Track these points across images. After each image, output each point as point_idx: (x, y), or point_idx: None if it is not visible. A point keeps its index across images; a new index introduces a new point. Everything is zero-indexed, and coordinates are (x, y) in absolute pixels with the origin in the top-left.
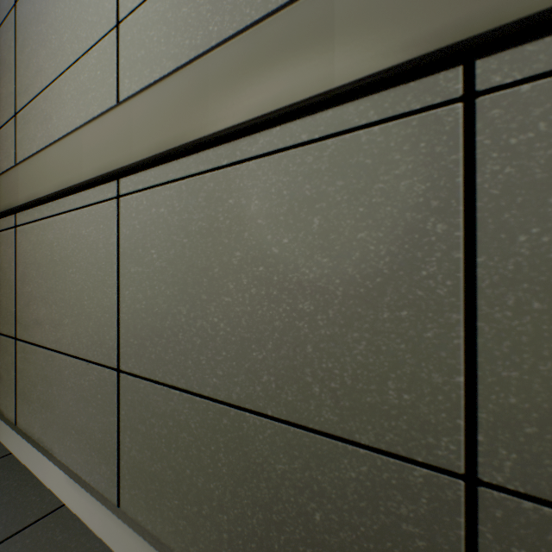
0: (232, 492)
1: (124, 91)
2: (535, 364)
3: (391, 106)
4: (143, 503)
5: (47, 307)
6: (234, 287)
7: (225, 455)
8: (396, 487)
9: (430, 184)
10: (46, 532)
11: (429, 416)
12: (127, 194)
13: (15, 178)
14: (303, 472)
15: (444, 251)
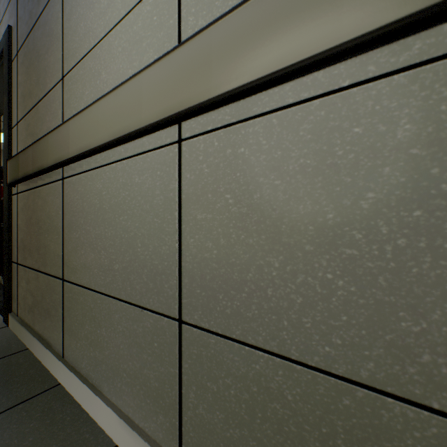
0: None
1: (187, 30)
2: None
3: None
4: None
5: (95, 252)
6: (362, 237)
7: (346, 444)
8: None
9: None
10: None
11: None
12: (191, 137)
13: (66, 133)
14: None
15: None
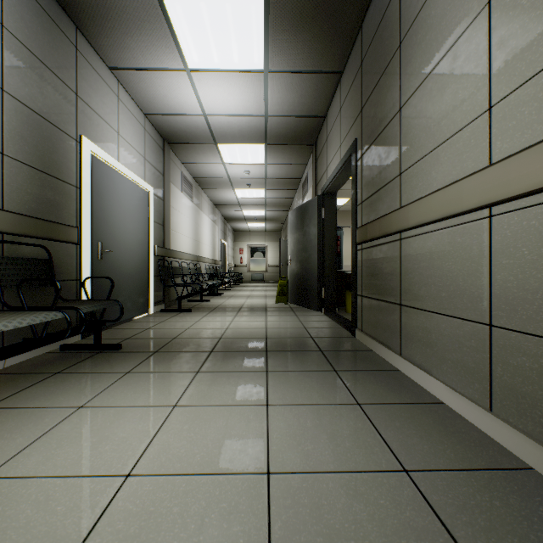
0: None
1: (495, 150)
2: None
3: None
4: (513, 410)
5: (426, 286)
6: None
7: None
8: None
9: None
10: (439, 409)
11: None
12: (497, 214)
13: (406, 213)
14: None
15: None
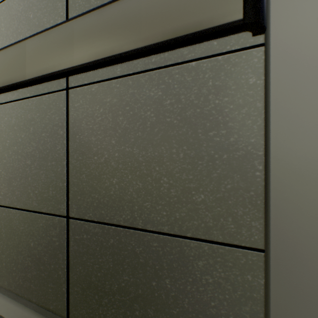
0: (6, 244)
1: None
2: (80, 176)
3: (51, 88)
4: None
5: None
6: (7, 156)
7: (4, 229)
8: (52, 226)
9: (59, 117)
10: None
11: (59, 198)
12: None
13: None
14: (28, 228)
15: (62, 140)
